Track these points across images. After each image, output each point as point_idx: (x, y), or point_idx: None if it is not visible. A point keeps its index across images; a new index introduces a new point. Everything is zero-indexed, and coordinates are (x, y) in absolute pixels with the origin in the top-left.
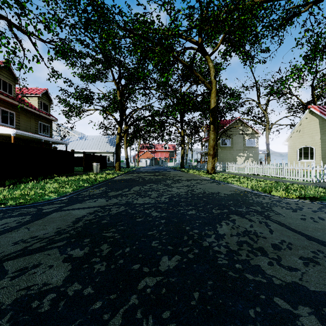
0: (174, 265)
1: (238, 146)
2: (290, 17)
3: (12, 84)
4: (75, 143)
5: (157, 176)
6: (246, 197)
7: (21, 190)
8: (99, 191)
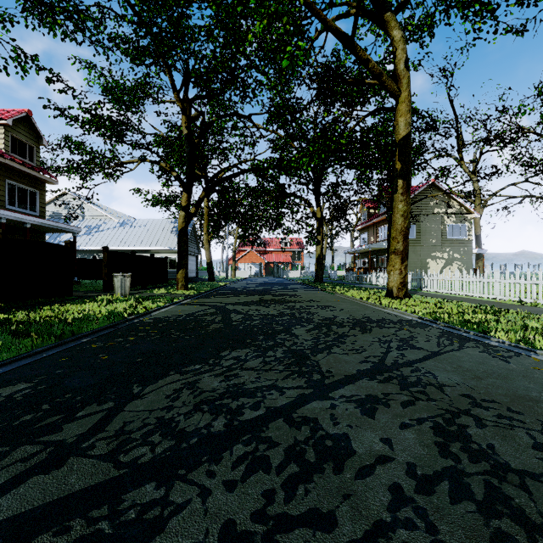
0: None
1: (431, 238)
2: None
3: None
4: (111, 234)
5: (267, 306)
6: None
7: None
8: None
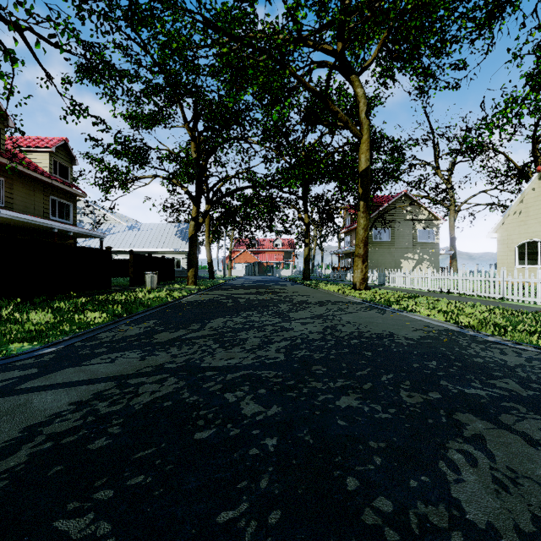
0: None
1: (404, 241)
2: (507, 1)
3: None
4: (121, 237)
5: (262, 295)
6: (460, 349)
7: None
8: (137, 331)
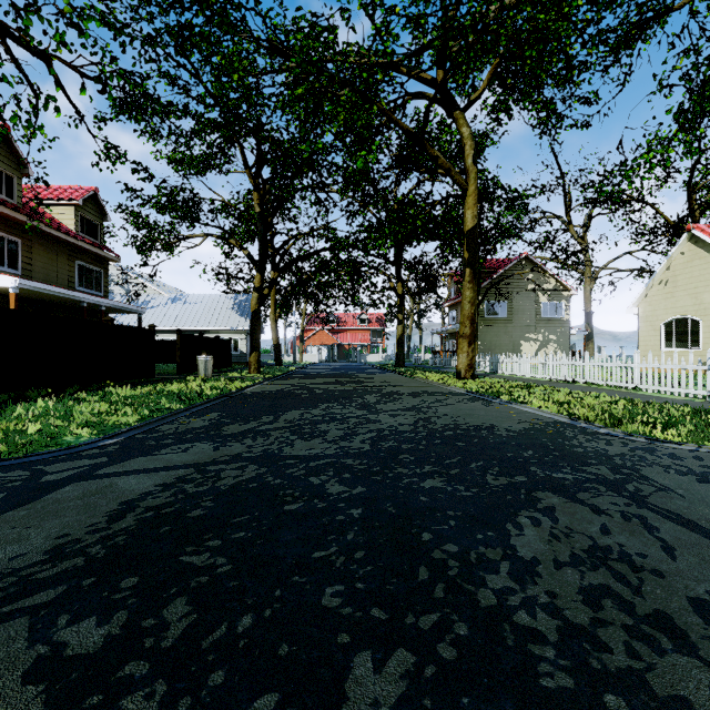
0: (396, 699)
1: (524, 317)
2: (647, 21)
3: (14, 177)
4: (162, 312)
5: (344, 385)
6: (563, 440)
7: (11, 420)
8: (201, 423)
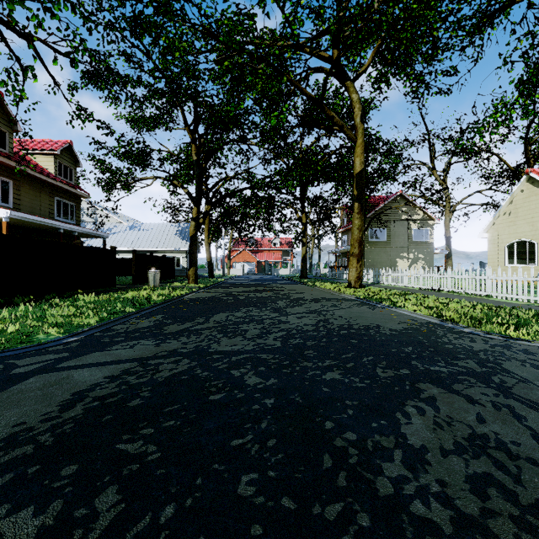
0: None
1: (399, 241)
2: (495, 11)
3: (7, 132)
4: (122, 236)
5: (261, 293)
6: (436, 338)
7: None
8: (147, 323)
